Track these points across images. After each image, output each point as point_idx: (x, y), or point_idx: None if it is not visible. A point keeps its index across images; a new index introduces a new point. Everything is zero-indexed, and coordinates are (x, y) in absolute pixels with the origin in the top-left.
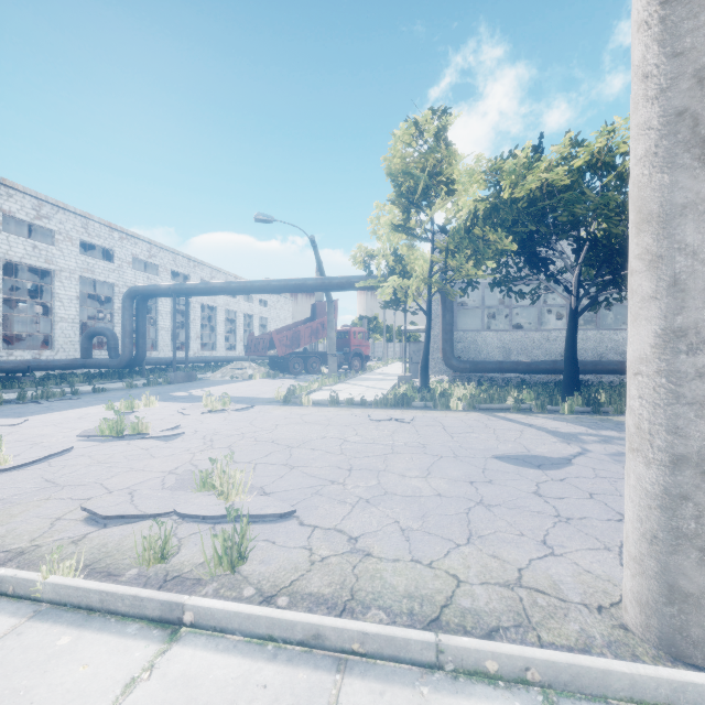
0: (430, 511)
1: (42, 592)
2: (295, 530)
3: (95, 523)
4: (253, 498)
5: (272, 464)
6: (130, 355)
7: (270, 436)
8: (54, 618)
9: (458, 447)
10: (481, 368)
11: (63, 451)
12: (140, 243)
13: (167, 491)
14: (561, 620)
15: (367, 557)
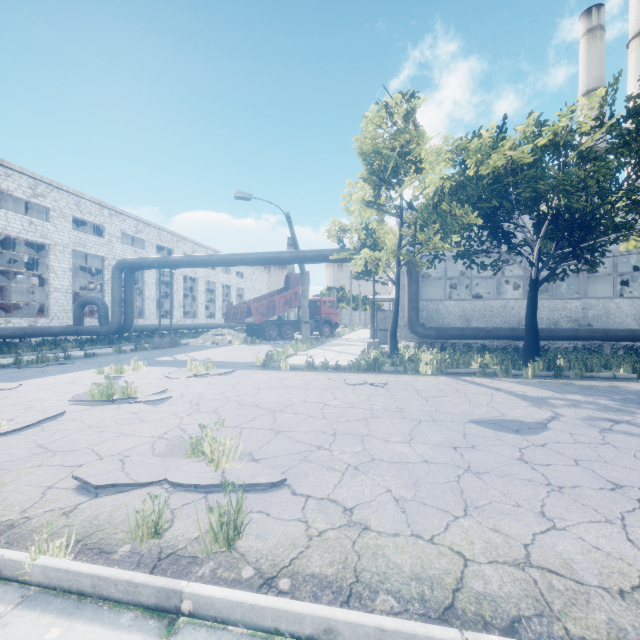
0: (420, 479)
1: (30, 574)
2: (288, 500)
3: (86, 492)
4: (243, 465)
5: (258, 428)
6: (119, 322)
7: (253, 400)
8: (43, 605)
9: (435, 411)
10: (445, 335)
11: (55, 415)
12: (128, 220)
13: (158, 458)
14: (584, 608)
15: (365, 532)
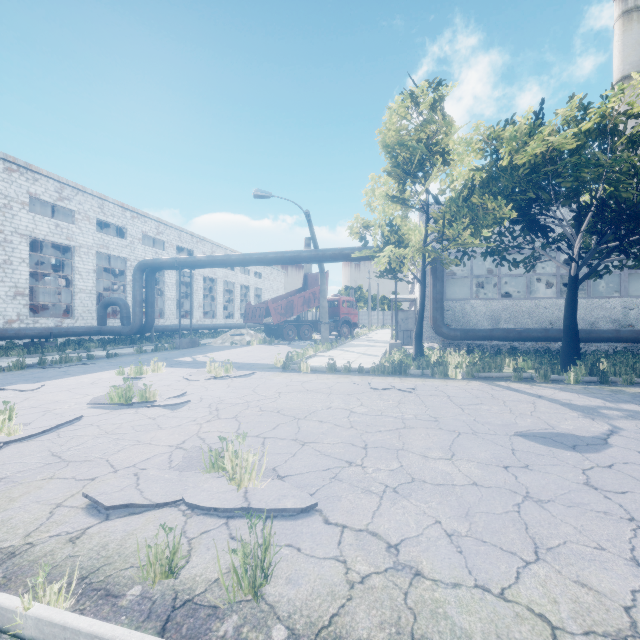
0: (472, 507)
1: (23, 626)
2: (321, 531)
3: (96, 513)
4: (267, 483)
5: (281, 439)
6: (140, 322)
7: (275, 406)
8: None
9: (474, 422)
10: (472, 336)
11: (73, 419)
12: (149, 222)
13: (175, 472)
14: None
15: (418, 579)
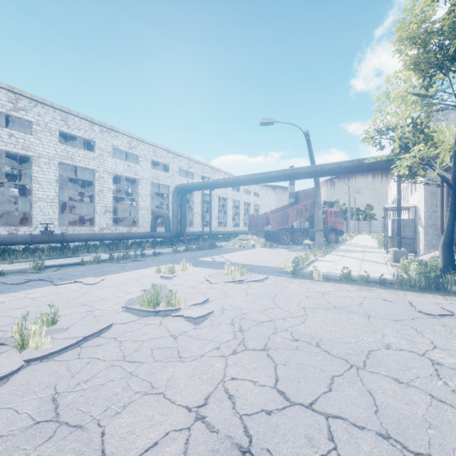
0: None
1: None
2: None
3: None
4: None
5: (358, 427)
6: (176, 230)
7: (308, 332)
8: None
9: None
10: None
11: (100, 330)
12: (183, 160)
13: None
14: None
15: None
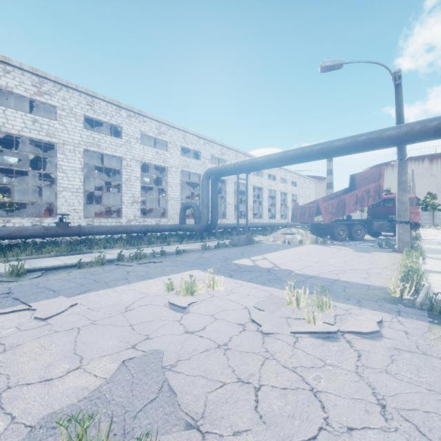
0: None
1: None
2: None
3: None
4: None
5: None
6: (206, 221)
7: None
8: None
9: None
10: None
11: None
12: (215, 146)
13: None
14: None
15: None
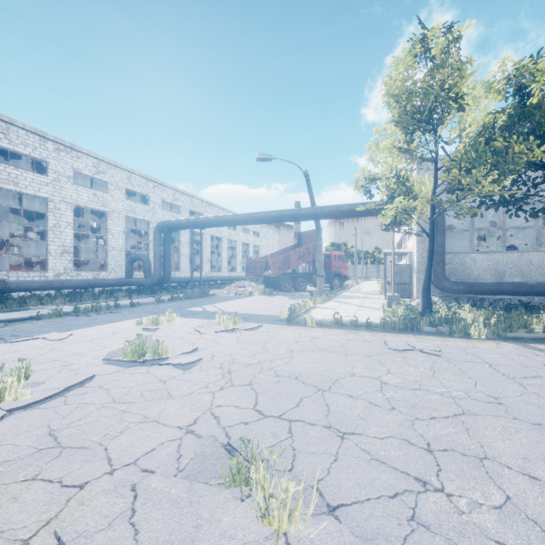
0: None
1: None
2: None
3: None
4: (316, 525)
5: (311, 424)
6: (159, 275)
7: (290, 369)
8: None
9: None
10: (477, 289)
11: (83, 380)
12: (167, 190)
13: (184, 483)
14: None
15: None
